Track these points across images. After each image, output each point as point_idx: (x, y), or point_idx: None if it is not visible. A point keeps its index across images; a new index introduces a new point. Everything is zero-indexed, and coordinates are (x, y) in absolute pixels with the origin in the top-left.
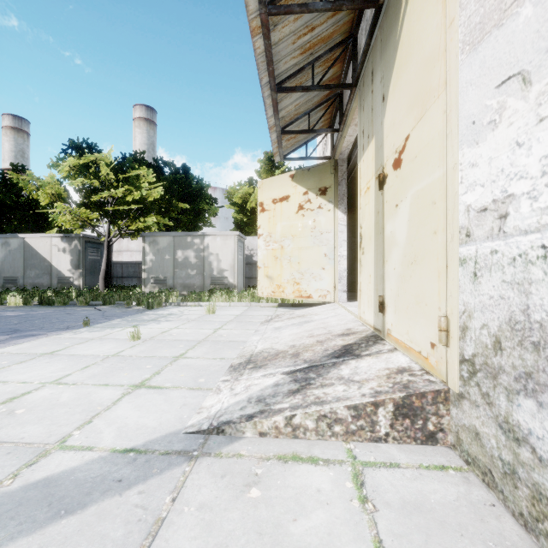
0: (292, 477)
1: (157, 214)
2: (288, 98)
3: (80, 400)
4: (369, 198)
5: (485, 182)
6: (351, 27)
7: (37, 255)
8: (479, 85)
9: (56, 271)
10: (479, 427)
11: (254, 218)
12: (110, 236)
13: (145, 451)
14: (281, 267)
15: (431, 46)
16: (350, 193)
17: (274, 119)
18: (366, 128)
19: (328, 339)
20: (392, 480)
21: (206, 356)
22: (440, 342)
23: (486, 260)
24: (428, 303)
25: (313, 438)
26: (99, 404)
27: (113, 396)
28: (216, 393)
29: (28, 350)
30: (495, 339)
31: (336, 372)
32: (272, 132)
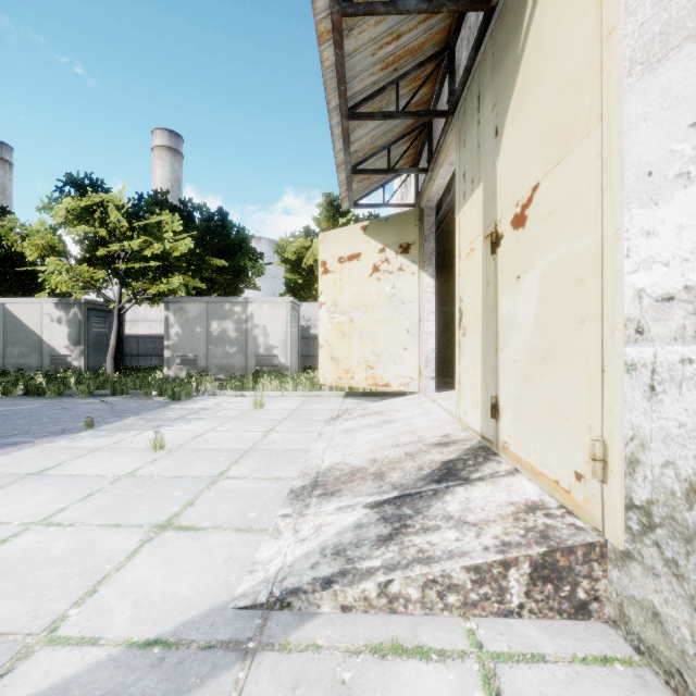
0: (396, 685)
1: (184, 273)
2: (363, 128)
3: (80, 552)
4: (474, 263)
5: (671, 260)
6: (447, 36)
7: (22, 327)
8: (659, 121)
9: (49, 347)
10: (659, 606)
11: (312, 279)
12: (121, 302)
13: (176, 644)
14: (350, 346)
15: (577, 64)
16: (437, 249)
17: (344, 154)
18: (468, 169)
19: (420, 451)
20: (540, 686)
21: (256, 475)
22: (594, 475)
23: (673, 371)
24: (571, 417)
25: (418, 613)
26: (108, 559)
27: (127, 544)
28: (274, 537)
29: (6, 469)
30: (689, 486)
31: (441, 506)
32: (341, 171)
